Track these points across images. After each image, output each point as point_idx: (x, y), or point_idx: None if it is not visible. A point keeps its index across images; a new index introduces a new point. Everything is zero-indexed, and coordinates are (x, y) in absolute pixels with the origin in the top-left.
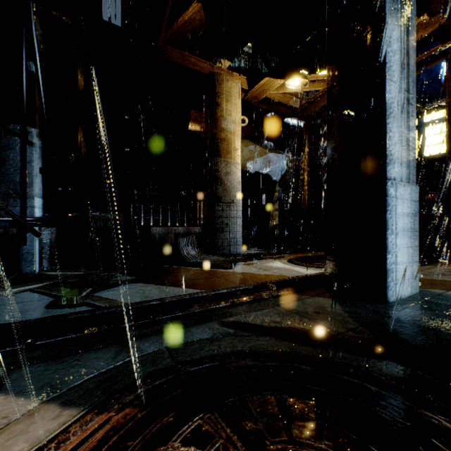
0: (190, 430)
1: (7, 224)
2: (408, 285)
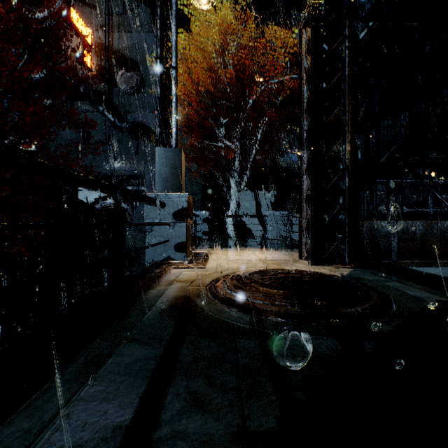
0: (318, 273)
1: (443, 217)
2: None
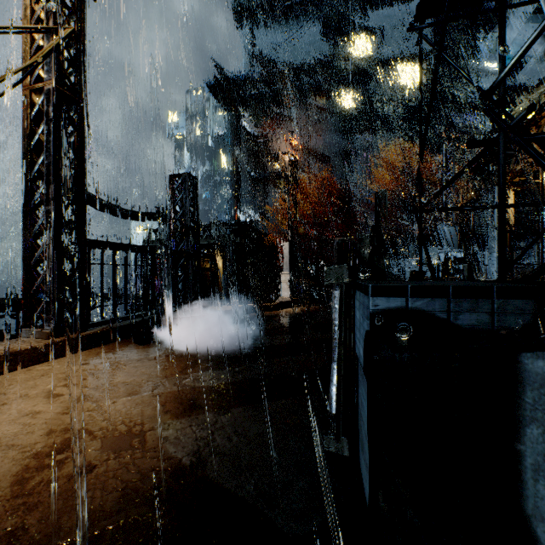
0: None
1: None
2: (492, 277)
